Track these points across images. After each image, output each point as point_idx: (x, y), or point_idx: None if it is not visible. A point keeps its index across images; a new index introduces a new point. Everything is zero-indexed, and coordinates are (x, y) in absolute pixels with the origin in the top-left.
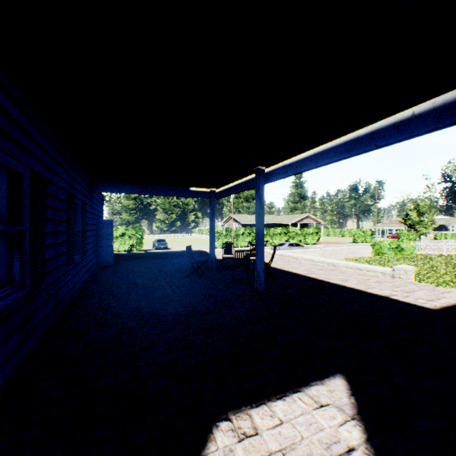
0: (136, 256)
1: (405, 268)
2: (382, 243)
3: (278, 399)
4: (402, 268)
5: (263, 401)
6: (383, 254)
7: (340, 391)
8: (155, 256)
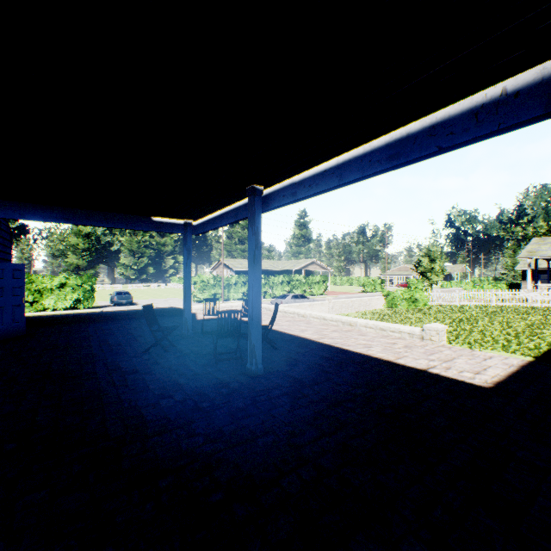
0: (71, 320)
1: (437, 327)
2: (396, 293)
3: None
4: (433, 328)
5: None
6: (396, 306)
7: None
8: (104, 317)
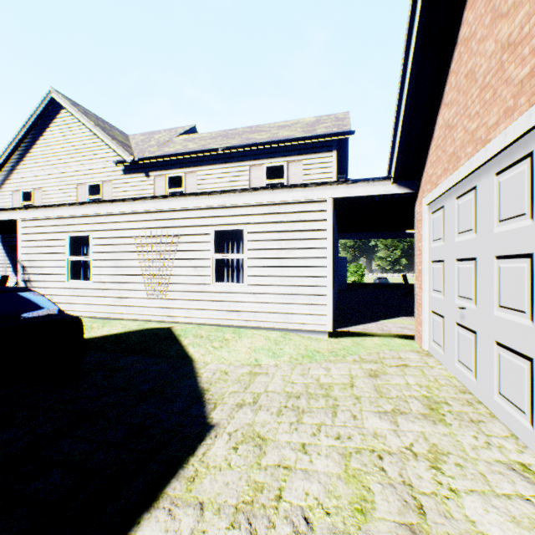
0: (362, 286)
1: None
2: None
3: None
4: None
5: None
6: None
7: None
8: (377, 286)
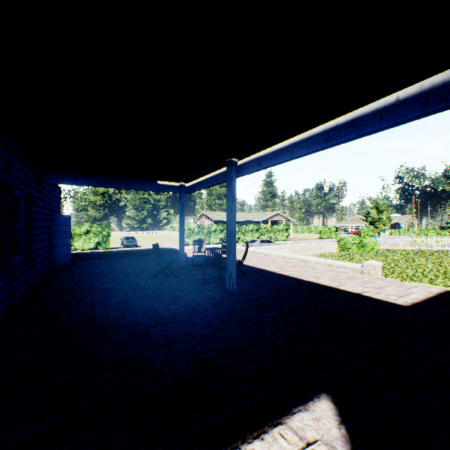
0: (99, 255)
1: (373, 264)
2: (347, 239)
3: (256, 438)
4: (371, 264)
5: (236, 444)
6: (348, 250)
7: (328, 419)
8: (121, 254)
